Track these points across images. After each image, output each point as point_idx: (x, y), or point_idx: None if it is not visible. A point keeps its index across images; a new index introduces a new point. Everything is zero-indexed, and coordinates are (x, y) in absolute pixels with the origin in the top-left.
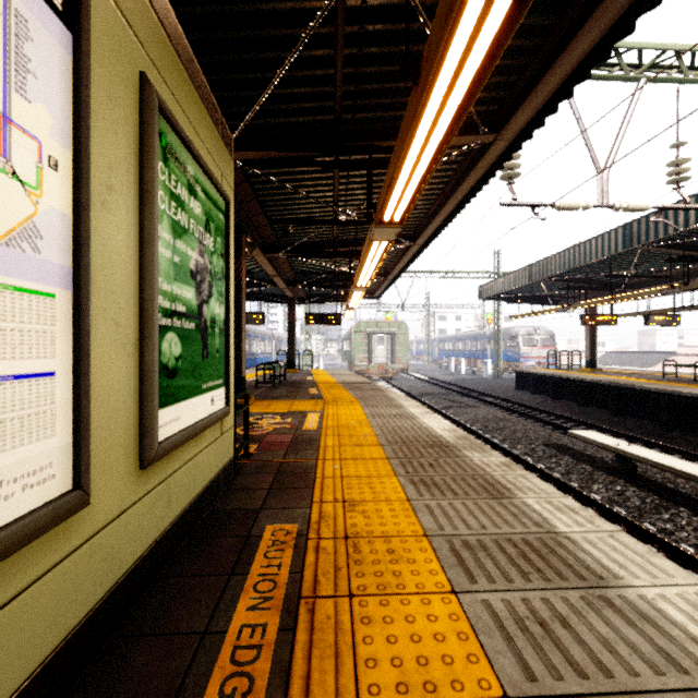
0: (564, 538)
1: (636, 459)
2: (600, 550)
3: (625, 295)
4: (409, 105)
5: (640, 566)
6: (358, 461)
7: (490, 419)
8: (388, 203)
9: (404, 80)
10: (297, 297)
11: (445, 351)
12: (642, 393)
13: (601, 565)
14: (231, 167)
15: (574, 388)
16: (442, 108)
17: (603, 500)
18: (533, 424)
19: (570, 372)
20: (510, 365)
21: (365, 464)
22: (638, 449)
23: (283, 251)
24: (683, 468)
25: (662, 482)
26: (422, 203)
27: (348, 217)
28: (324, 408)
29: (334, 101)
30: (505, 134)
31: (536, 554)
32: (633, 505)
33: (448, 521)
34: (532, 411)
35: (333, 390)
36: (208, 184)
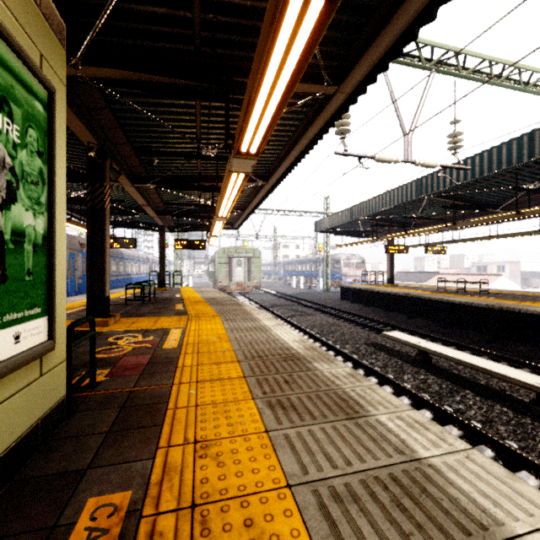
0: (428, 466)
1: (433, 354)
2: (466, 479)
3: (415, 231)
4: (268, 9)
5: (510, 499)
6: (215, 383)
7: (324, 324)
8: (245, 133)
9: (260, 18)
10: (168, 225)
11: (288, 272)
12: (427, 301)
13: (476, 504)
14: (62, 57)
15: (380, 299)
16: (301, 19)
17: (412, 387)
18: (356, 327)
19: (378, 287)
20: (335, 282)
21: (223, 385)
22: (433, 346)
23: (150, 182)
24: (466, 359)
25: (449, 369)
26: (274, 148)
27: (210, 153)
28: (187, 323)
29: (192, 28)
30: (344, 87)
31: (409, 498)
32: (434, 391)
33: (311, 458)
34: (353, 317)
35: (197, 306)
36: (8, 52)
